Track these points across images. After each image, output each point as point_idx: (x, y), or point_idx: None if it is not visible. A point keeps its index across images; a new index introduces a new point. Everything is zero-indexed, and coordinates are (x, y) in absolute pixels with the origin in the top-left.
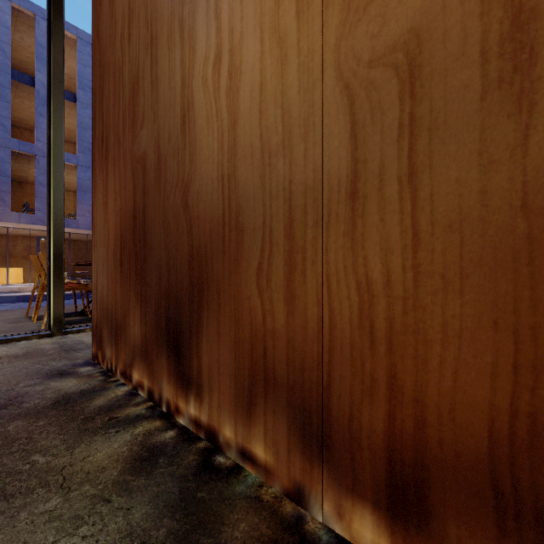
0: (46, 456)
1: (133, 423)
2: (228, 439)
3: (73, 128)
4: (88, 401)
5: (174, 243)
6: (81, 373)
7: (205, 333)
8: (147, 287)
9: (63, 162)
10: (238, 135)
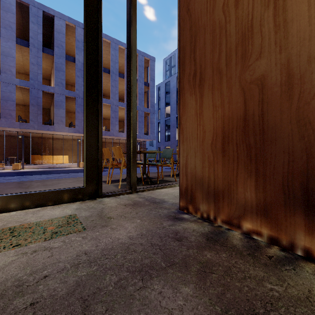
0: (274, 285)
1: (293, 263)
2: None
3: None
4: (228, 240)
5: None
6: (188, 219)
7: None
8: (267, 167)
9: (136, 95)
10: None
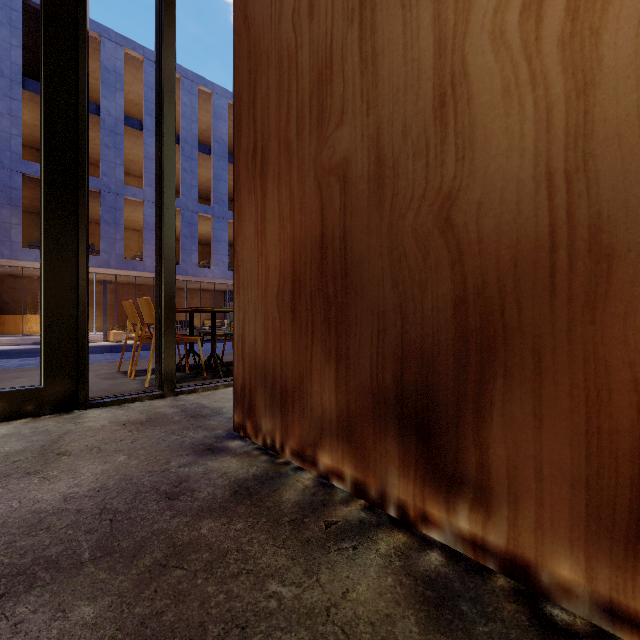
0: (286, 584)
1: (365, 534)
2: (565, 581)
3: (138, 160)
4: (276, 493)
5: (417, 280)
6: (234, 450)
7: (498, 413)
8: (351, 342)
9: (174, 189)
10: (597, 104)
